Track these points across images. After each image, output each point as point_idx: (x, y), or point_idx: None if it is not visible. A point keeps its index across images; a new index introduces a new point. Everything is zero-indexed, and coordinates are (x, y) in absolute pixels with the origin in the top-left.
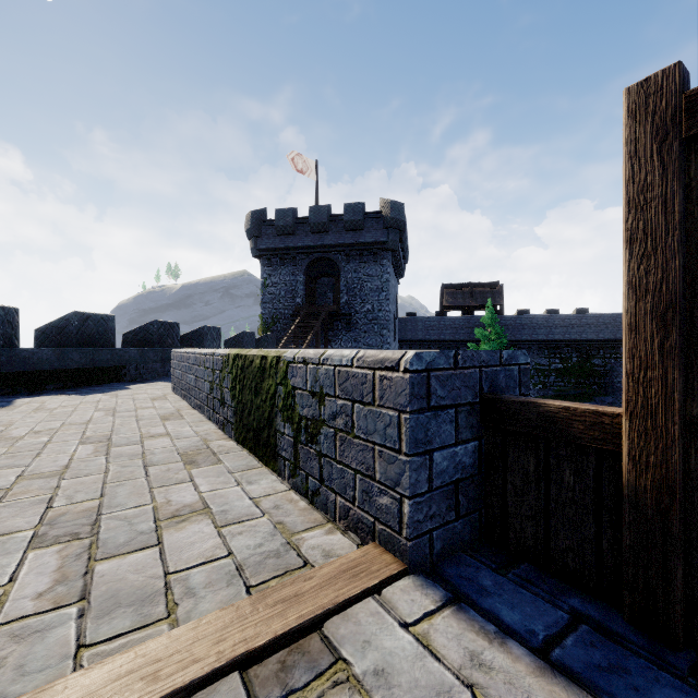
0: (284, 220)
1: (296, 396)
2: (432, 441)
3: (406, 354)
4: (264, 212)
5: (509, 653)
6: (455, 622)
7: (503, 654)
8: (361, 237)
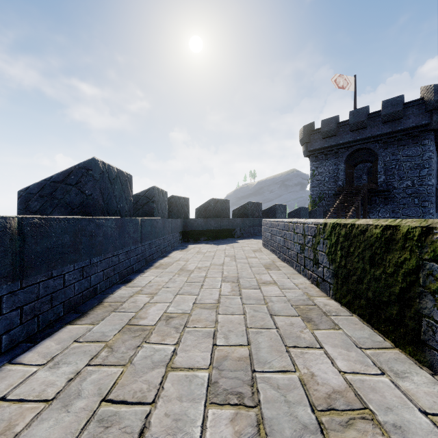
0: (327, 127)
1: None
2: None
3: None
4: (312, 124)
5: None
6: None
7: None
8: (399, 125)
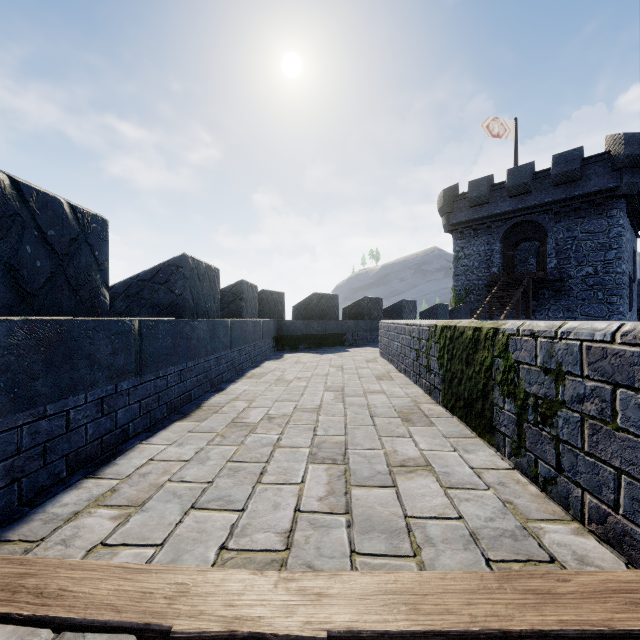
0: (477, 191)
1: (519, 371)
2: None
3: None
4: (456, 187)
5: None
6: None
7: None
8: (577, 188)
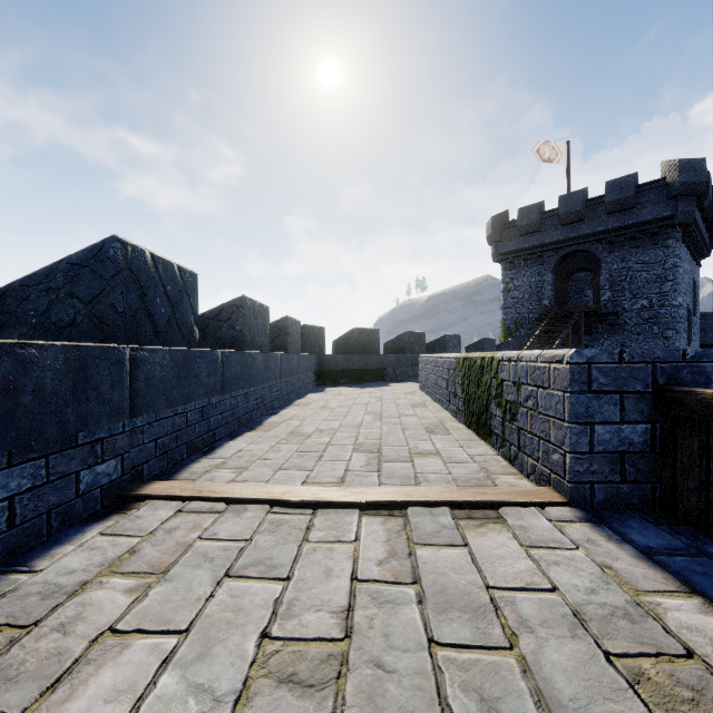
0: (527, 219)
1: (503, 386)
2: (593, 416)
3: (569, 352)
4: (505, 214)
5: (624, 551)
6: (592, 532)
7: (618, 550)
8: (631, 217)
